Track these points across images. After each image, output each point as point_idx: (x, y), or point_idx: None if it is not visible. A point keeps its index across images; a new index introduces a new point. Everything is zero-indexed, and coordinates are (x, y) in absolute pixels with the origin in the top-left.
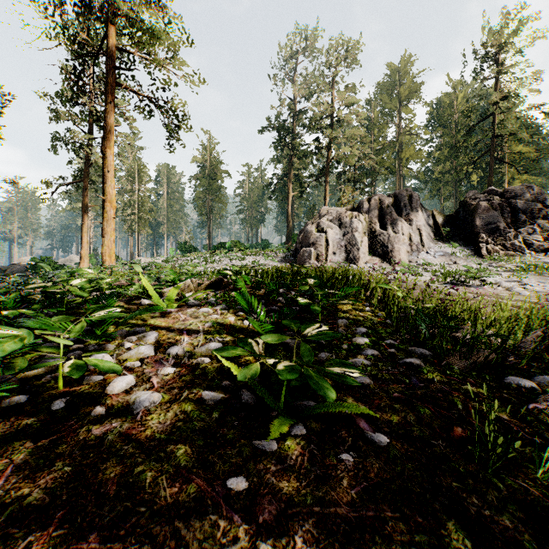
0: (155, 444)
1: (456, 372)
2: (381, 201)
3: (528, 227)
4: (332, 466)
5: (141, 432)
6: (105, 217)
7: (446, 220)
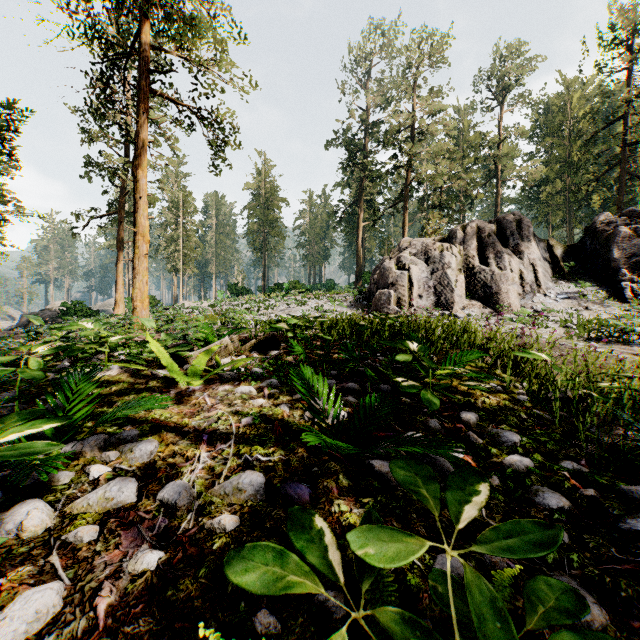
0: None
1: None
2: (479, 228)
3: None
4: None
5: None
6: (136, 253)
7: (567, 253)
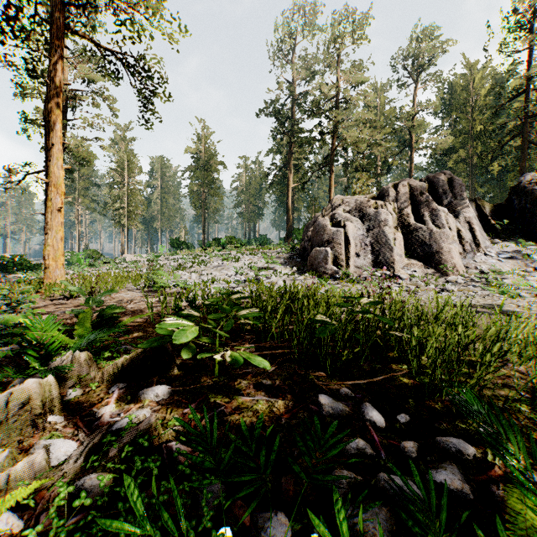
0: None
1: None
2: (411, 187)
3: None
4: None
5: None
6: (48, 206)
7: (493, 211)
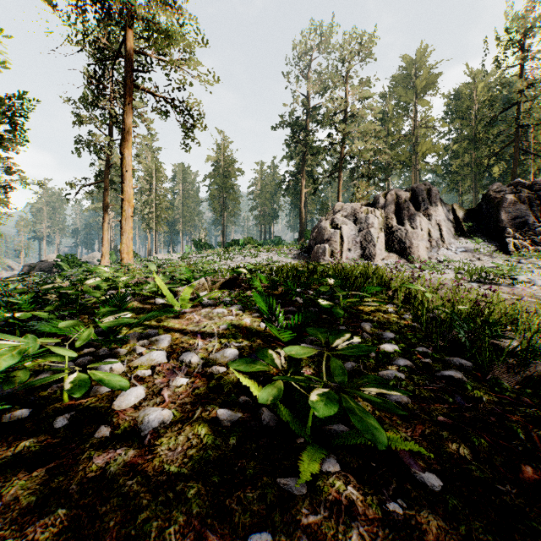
0: (163, 479)
1: (506, 389)
2: (397, 195)
3: None
4: (377, 520)
5: (148, 462)
6: (123, 216)
7: (467, 215)
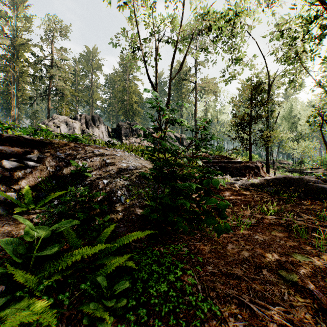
0: None
1: None
2: (86, 117)
3: (136, 136)
4: None
5: None
6: None
7: (112, 130)
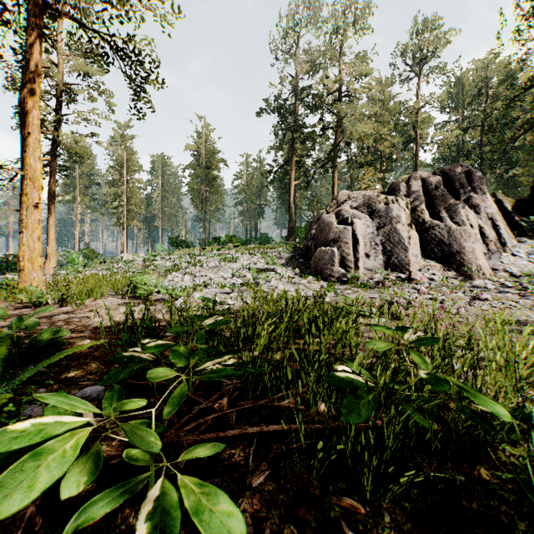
0: None
1: None
2: (425, 180)
3: None
4: None
5: None
6: (23, 202)
7: (514, 207)
